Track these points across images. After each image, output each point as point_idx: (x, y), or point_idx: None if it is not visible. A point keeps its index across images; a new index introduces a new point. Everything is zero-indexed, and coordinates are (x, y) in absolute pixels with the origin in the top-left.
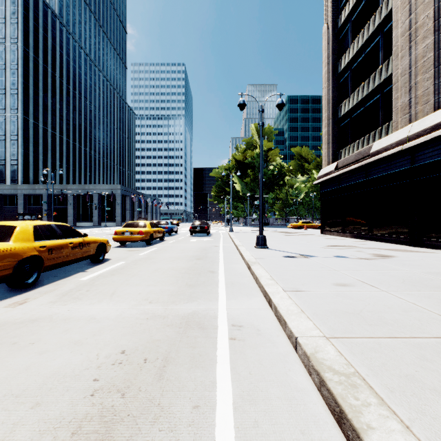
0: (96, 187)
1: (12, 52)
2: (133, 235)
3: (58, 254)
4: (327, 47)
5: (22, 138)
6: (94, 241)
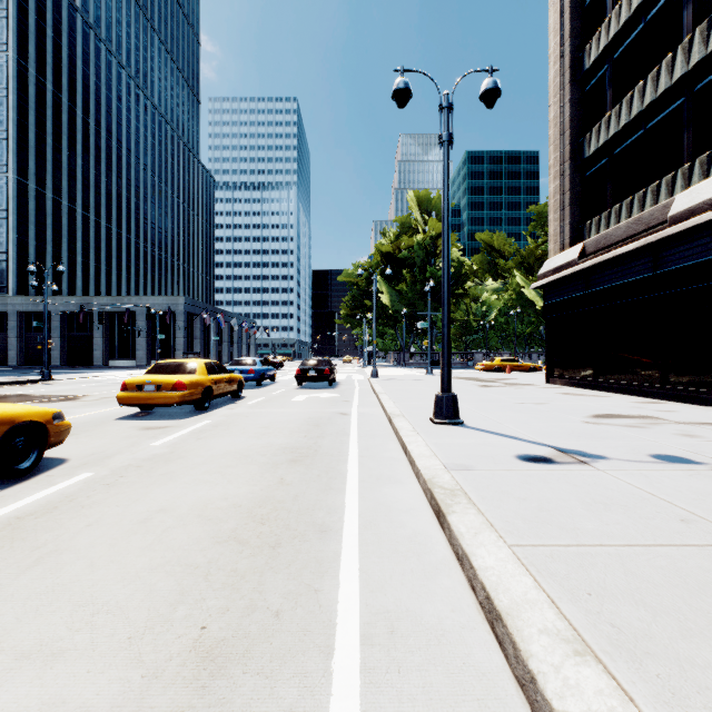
0: (141, 299)
1: None
2: (162, 391)
3: None
4: (560, 25)
5: (15, 215)
6: None
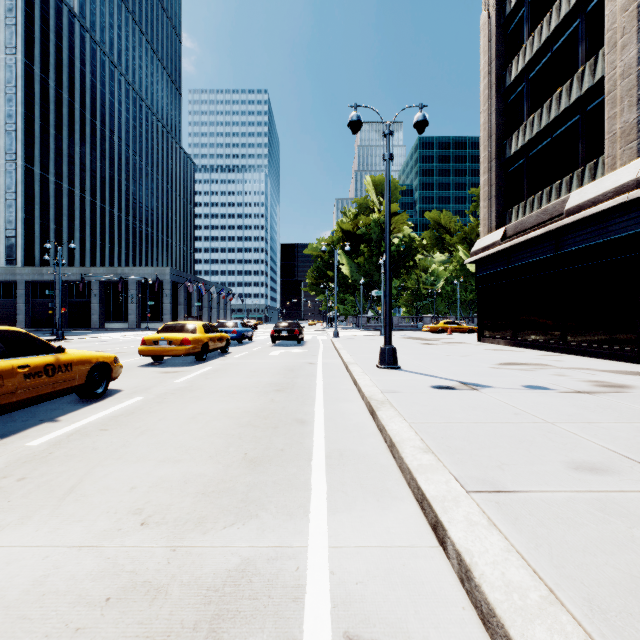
0: (133, 270)
1: (7, 69)
2: (172, 345)
3: None
4: (488, 48)
5: (23, 196)
6: (83, 360)
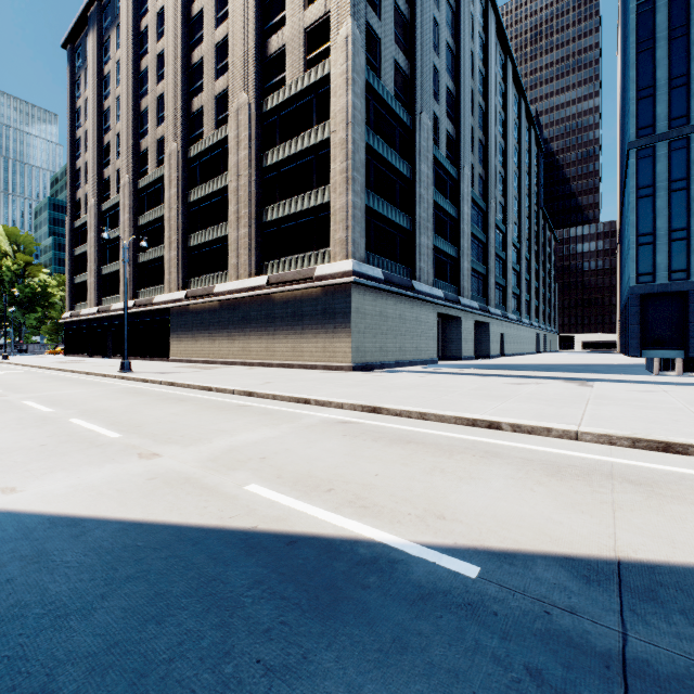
0: None
1: None
2: None
3: None
4: (68, 235)
5: None
6: None
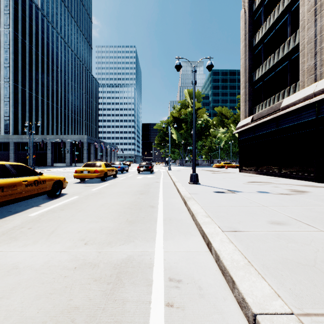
0: (68, 136)
1: (5, 35)
2: (90, 173)
3: (10, 191)
4: (244, 27)
5: (13, 100)
6: (50, 179)
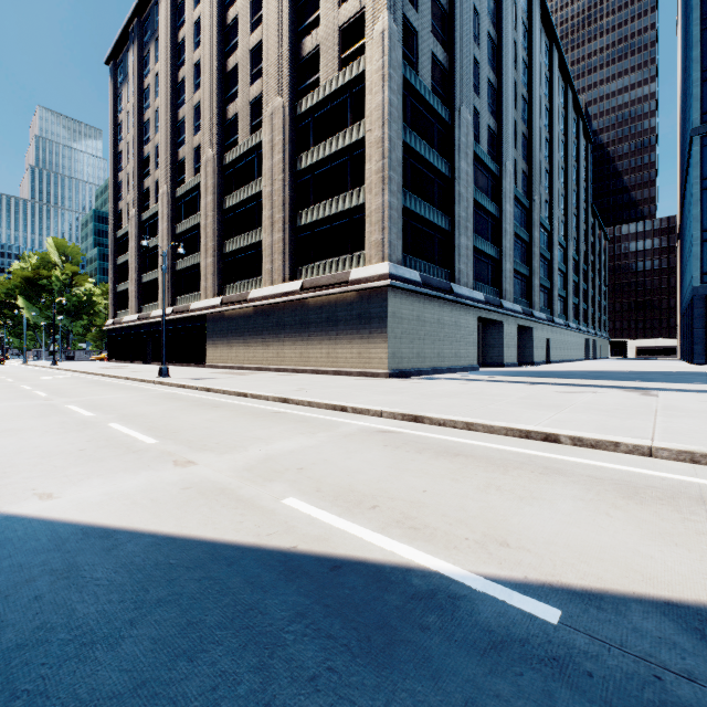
0: None
1: None
2: None
3: None
4: (111, 245)
5: None
6: None
